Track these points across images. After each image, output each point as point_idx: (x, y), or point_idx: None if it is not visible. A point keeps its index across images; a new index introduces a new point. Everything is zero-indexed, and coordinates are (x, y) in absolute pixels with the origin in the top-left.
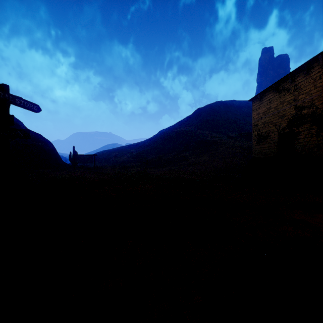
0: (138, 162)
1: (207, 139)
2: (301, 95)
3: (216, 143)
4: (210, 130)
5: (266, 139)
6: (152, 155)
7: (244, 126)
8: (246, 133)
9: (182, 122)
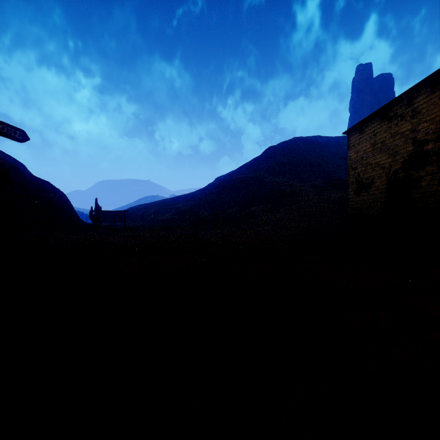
0: (186, 221)
1: (282, 188)
2: (423, 123)
3: (295, 195)
4: (286, 177)
5: (369, 187)
6: (205, 211)
7: (332, 171)
8: (336, 181)
9: (248, 166)
